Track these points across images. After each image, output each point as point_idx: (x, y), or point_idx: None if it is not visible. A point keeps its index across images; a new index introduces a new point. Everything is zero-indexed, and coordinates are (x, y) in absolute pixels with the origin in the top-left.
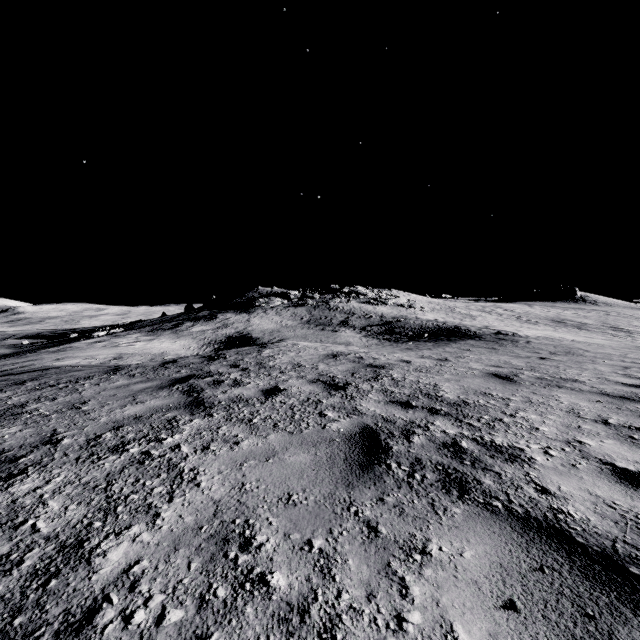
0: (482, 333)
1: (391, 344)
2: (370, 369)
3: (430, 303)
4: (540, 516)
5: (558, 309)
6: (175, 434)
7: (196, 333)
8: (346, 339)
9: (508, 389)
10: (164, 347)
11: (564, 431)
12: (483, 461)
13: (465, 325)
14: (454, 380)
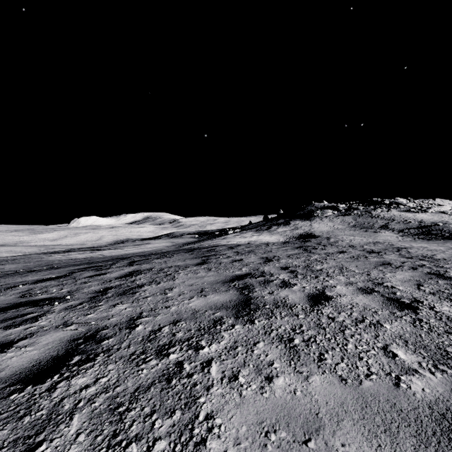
0: None
1: (422, 241)
2: (396, 248)
3: None
4: (437, 273)
5: None
6: (312, 257)
7: (281, 232)
8: (384, 237)
9: None
10: (267, 239)
11: None
12: (430, 268)
13: None
14: (449, 254)
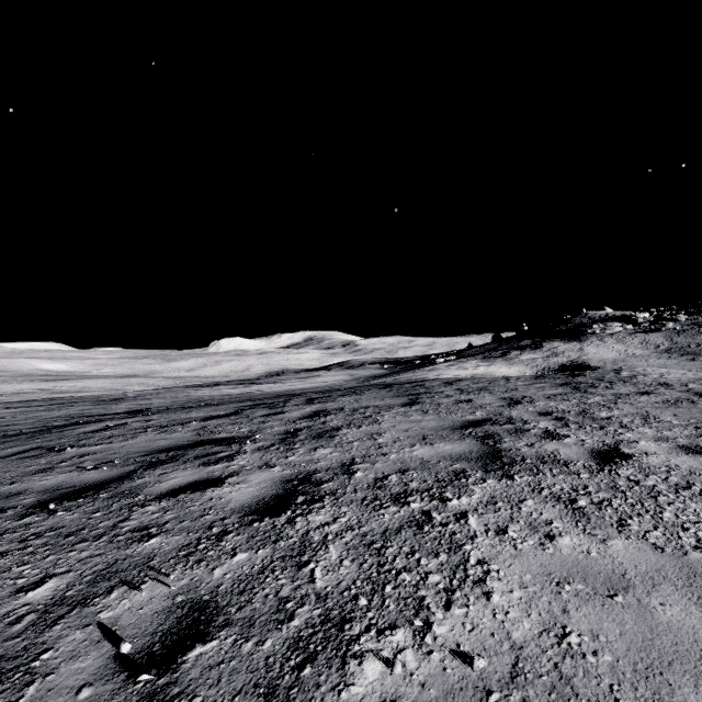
0: None
1: None
2: None
3: None
4: None
5: None
6: (590, 399)
7: (526, 361)
8: None
9: None
10: (503, 371)
11: None
12: None
13: None
14: None
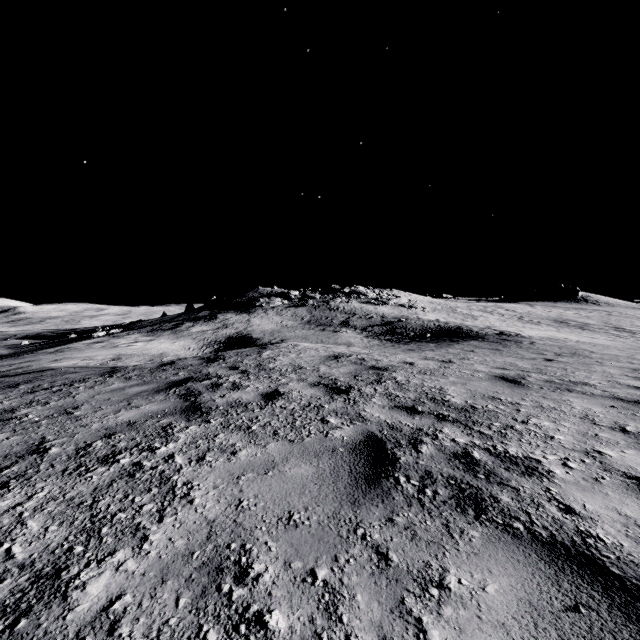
0: (485, 334)
1: (393, 345)
2: (373, 371)
3: (431, 303)
4: (567, 541)
5: (560, 309)
6: (169, 443)
7: (196, 333)
8: (347, 340)
9: (517, 393)
10: (163, 348)
11: (581, 440)
12: (498, 474)
13: (467, 325)
14: (460, 383)
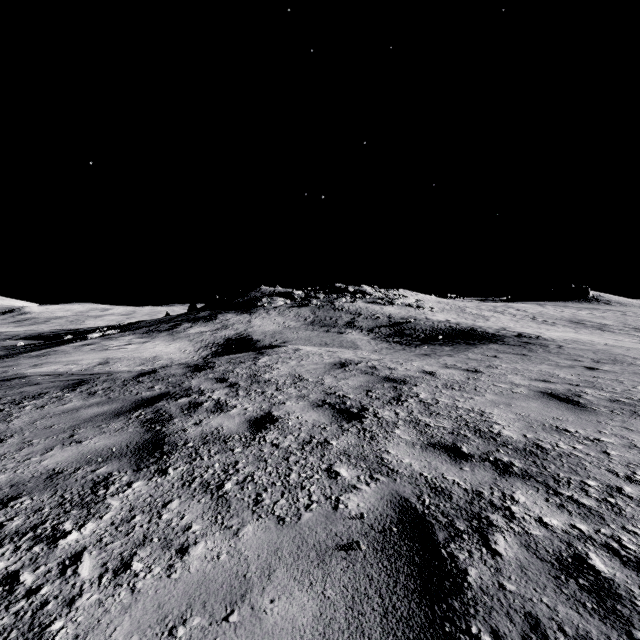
0: (502, 336)
1: (403, 348)
2: (388, 385)
3: (439, 303)
4: None
5: (572, 309)
6: (89, 520)
7: (193, 335)
8: (353, 342)
9: (585, 421)
10: (157, 350)
11: None
12: None
13: (480, 326)
14: (502, 404)
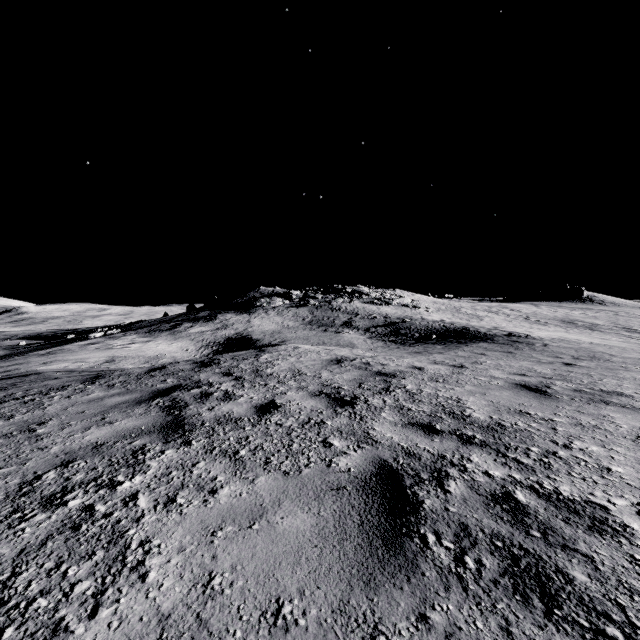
0: (493, 335)
1: (398, 347)
2: (379, 378)
3: (435, 303)
4: None
5: (566, 309)
6: (136, 475)
7: (194, 334)
8: (350, 341)
9: (546, 406)
10: (160, 349)
11: None
12: (558, 531)
13: (473, 326)
14: (478, 393)
